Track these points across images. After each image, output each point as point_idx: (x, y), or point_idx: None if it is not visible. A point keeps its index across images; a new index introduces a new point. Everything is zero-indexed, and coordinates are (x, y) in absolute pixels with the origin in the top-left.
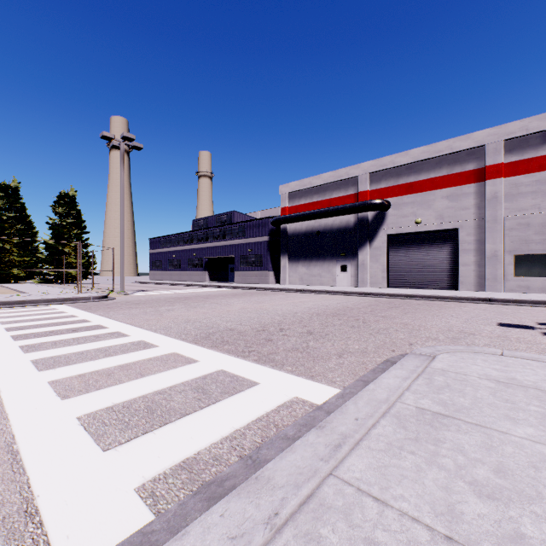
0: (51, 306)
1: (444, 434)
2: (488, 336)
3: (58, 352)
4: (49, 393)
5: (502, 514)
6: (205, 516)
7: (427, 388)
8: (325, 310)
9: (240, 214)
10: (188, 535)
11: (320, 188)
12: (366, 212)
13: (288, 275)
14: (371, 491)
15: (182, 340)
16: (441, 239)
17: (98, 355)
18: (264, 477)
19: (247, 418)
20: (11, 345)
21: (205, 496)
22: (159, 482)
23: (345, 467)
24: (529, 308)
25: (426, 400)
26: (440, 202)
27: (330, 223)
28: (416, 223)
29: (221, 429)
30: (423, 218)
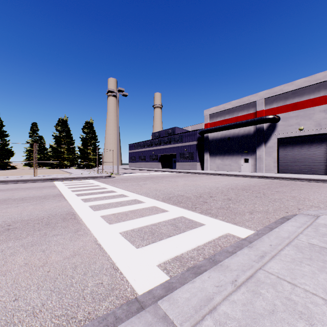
0: (86, 180)
1: None
2: None
3: (99, 203)
4: (102, 221)
5: None
6: (200, 276)
7: (315, 233)
8: (236, 186)
9: (179, 128)
10: (195, 282)
11: (230, 110)
12: (262, 123)
13: (209, 164)
14: (285, 279)
15: (157, 200)
16: (319, 140)
17: (117, 205)
18: (225, 265)
19: (203, 241)
20: (77, 198)
21: (192, 272)
22: (167, 264)
23: (268, 266)
24: None
25: (314, 240)
26: (318, 115)
27: (237, 132)
28: (299, 129)
29: (190, 245)
30: (305, 126)
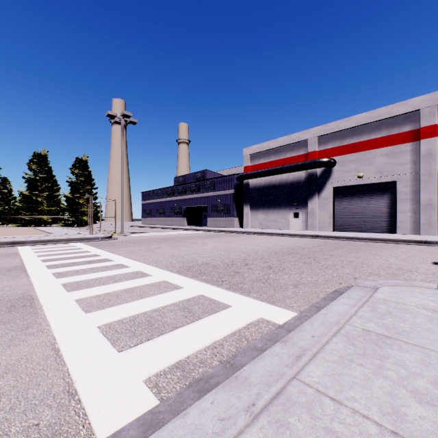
0: (71, 244)
1: (387, 352)
2: (424, 273)
3: (80, 278)
4: (76, 308)
5: None
6: (199, 402)
7: (372, 314)
8: (281, 249)
9: (211, 172)
10: (188, 415)
11: (276, 149)
12: (315, 168)
13: (250, 220)
14: (328, 393)
15: (170, 271)
16: (380, 190)
17: (108, 281)
18: (242, 376)
19: (224, 332)
20: (46, 273)
21: (196, 388)
22: (160, 377)
23: (306, 373)
24: None
25: (370, 324)
26: (380, 159)
27: (285, 178)
28: (358, 177)
29: (204, 340)
30: (364, 173)
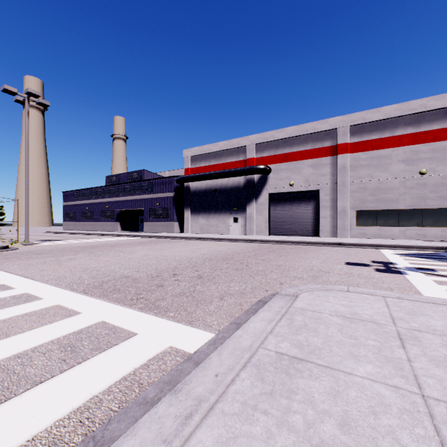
0: None
1: (297, 383)
2: (338, 273)
3: None
4: None
5: None
6: None
7: (288, 329)
8: (217, 256)
9: (149, 173)
10: None
11: (217, 153)
12: (253, 174)
13: (191, 225)
14: None
15: (72, 291)
16: (307, 198)
17: None
18: None
19: (111, 379)
20: None
21: None
22: None
23: (191, 446)
24: (366, 249)
25: (285, 343)
26: (307, 169)
27: (225, 183)
28: (290, 185)
29: (75, 398)
30: (295, 181)
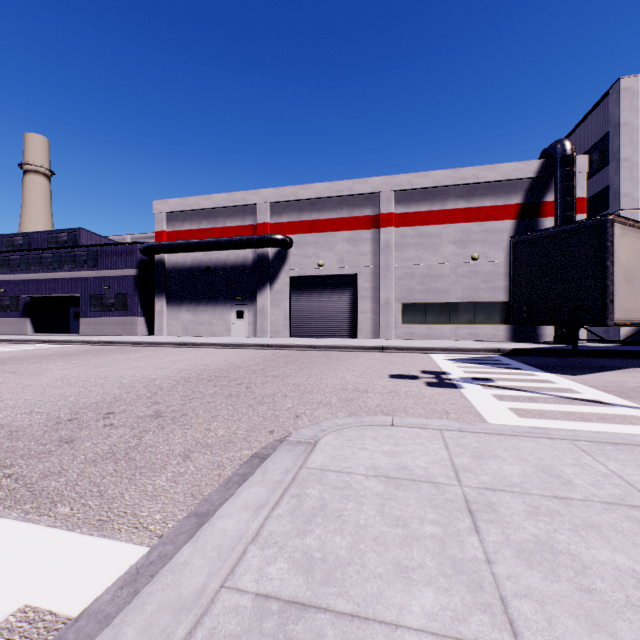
0: None
1: None
2: (380, 393)
3: None
4: None
5: None
6: None
7: (291, 524)
8: (201, 373)
9: (92, 234)
10: None
11: (211, 212)
12: (266, 247)
13: (167, 323)
14: None
15: None
16: (342, 284)
17: None
18: None
19: None
20: None
21: None
22: None
23: None
24: (414, 355)
25: (280, 563)
26: (341, 245)
27: (224, 258)
28: (319, 265)
29: None
30: (326, 261)
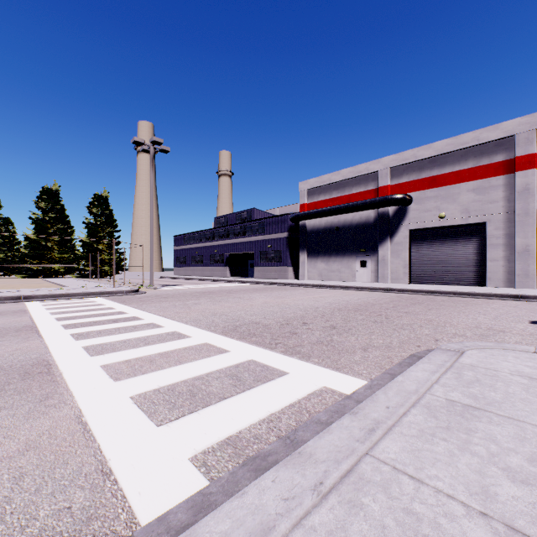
0: (90, 299)
1: (475, 425)
2: (519, 334)
3: (104, 340)
4: (102, 375)
5: (536, 498)
6: (258, 481)
7: (457, 382)
8: (346, 306)
9: (259, 211)
10: (247, 494)
11: (339, 184)
12: (387, 207)
13: (307, 270)
14: (406, 470)
15: (212, 332)
16: (467, 233)
17: (139, 343)
18: (307, 452)
19: (281, 404)
20: (63, 333)
21: (251, 467)
22: (208, 454)
23: (380, 448)
24: None
25: (455, 393)
26: (466, 196)
27: (349, 219)
28: (440, 217)
29: (258, 412)
30: (447, 213)
